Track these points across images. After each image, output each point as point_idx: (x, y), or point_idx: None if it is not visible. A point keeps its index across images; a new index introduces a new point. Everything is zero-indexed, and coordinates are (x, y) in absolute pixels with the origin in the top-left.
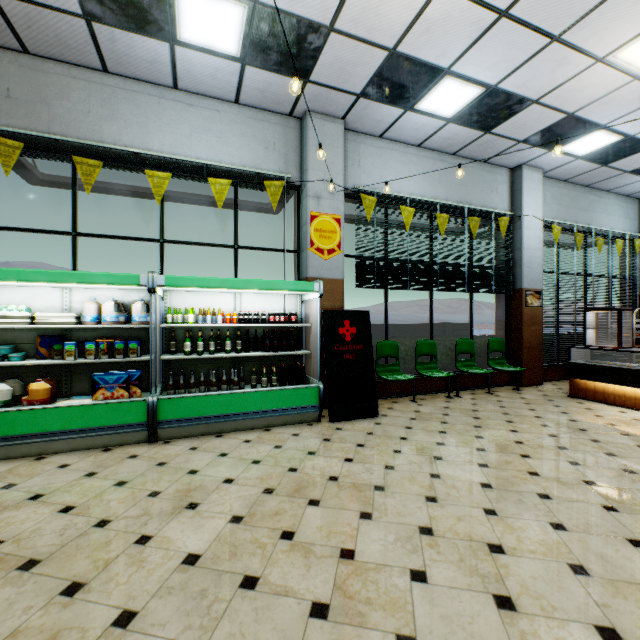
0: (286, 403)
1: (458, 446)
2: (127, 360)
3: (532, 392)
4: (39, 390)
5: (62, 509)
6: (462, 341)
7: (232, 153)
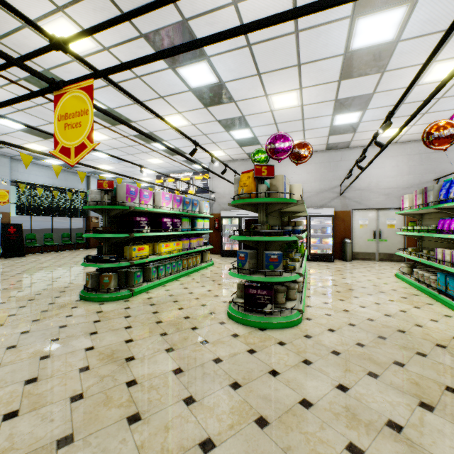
0: None
1: (50, 257)
2: None
3: (92, 249)
4: None
5: None
6: (65, 234)
7: None
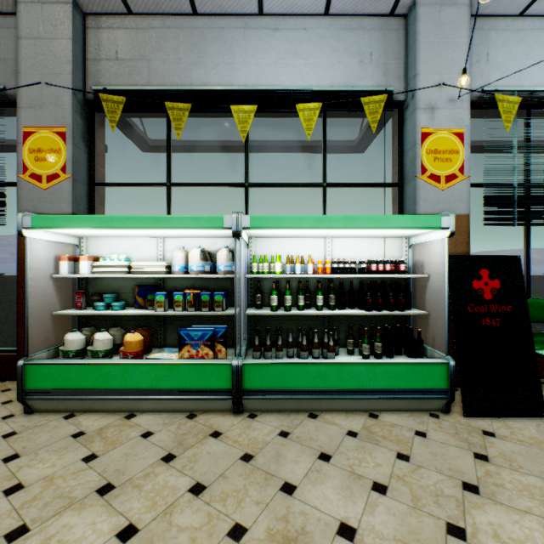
0: (400, 382)
1: None
2: (212, 314)
3: None
4: (132, 342)
5: (122, 530)
6: None
7: (320, 75)
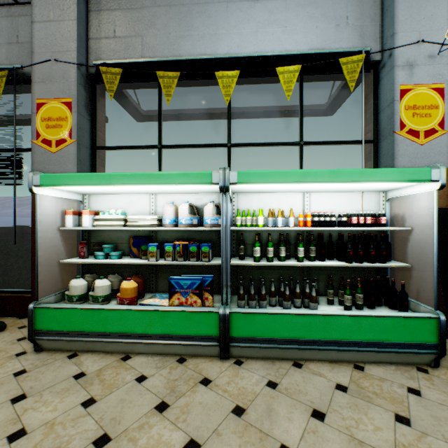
0: (386, 335)
1: None
2: (199, 264)
3: None
4: (127, 289)
5: None
6: None
7: (298, 40)
